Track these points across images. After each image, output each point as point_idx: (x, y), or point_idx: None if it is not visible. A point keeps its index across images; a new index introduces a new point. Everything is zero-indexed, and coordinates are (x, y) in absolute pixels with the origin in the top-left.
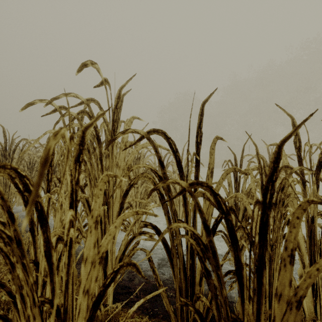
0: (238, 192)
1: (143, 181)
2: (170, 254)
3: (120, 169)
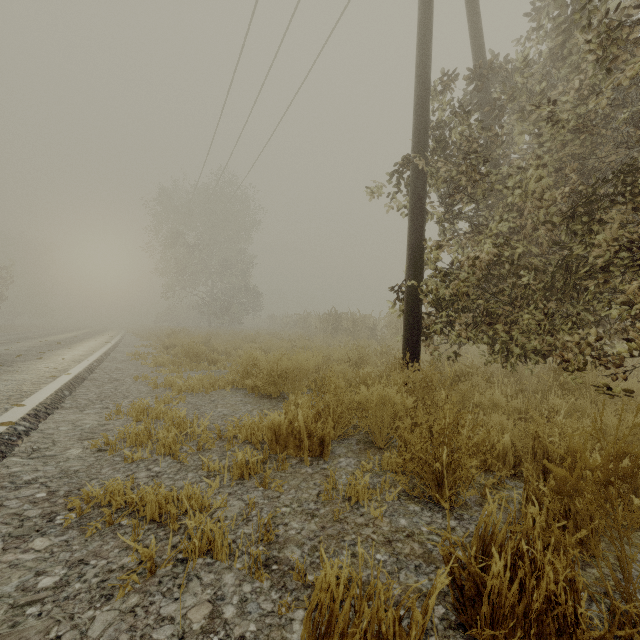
0: None
1: None
2: None
3: None
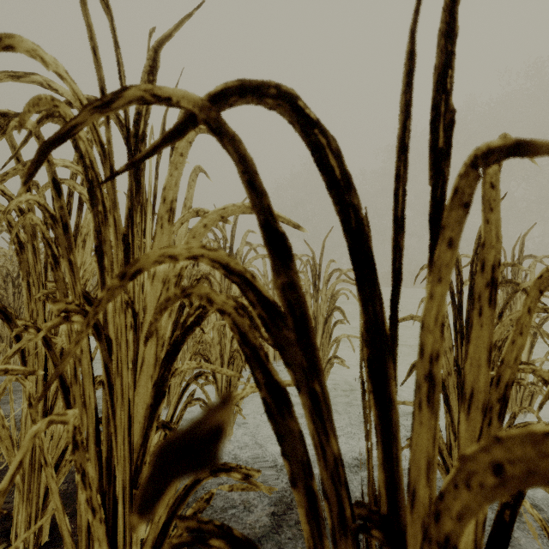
0: (465, 340)
1: None
2: None
3: (155, 281)
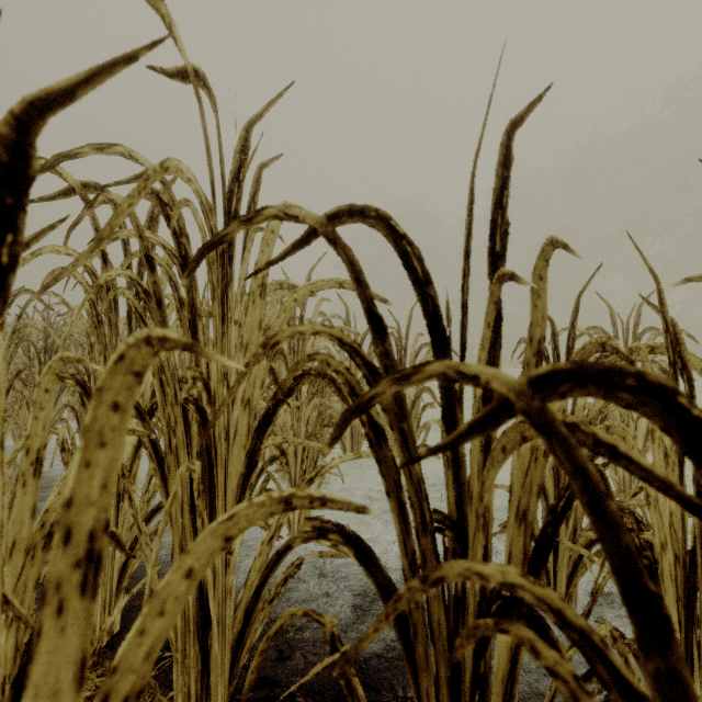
0: None
1: (314, 393)
2: (406, 631)
3: (248, 354)
